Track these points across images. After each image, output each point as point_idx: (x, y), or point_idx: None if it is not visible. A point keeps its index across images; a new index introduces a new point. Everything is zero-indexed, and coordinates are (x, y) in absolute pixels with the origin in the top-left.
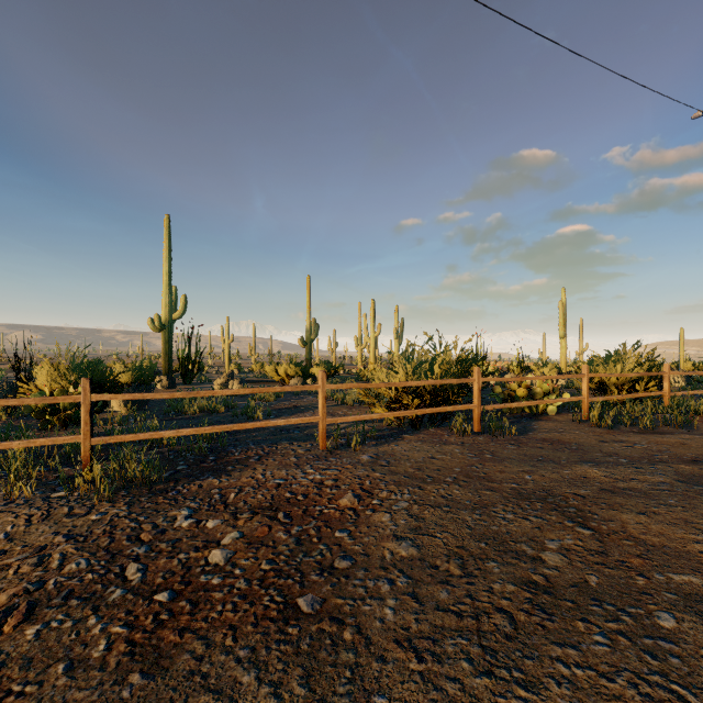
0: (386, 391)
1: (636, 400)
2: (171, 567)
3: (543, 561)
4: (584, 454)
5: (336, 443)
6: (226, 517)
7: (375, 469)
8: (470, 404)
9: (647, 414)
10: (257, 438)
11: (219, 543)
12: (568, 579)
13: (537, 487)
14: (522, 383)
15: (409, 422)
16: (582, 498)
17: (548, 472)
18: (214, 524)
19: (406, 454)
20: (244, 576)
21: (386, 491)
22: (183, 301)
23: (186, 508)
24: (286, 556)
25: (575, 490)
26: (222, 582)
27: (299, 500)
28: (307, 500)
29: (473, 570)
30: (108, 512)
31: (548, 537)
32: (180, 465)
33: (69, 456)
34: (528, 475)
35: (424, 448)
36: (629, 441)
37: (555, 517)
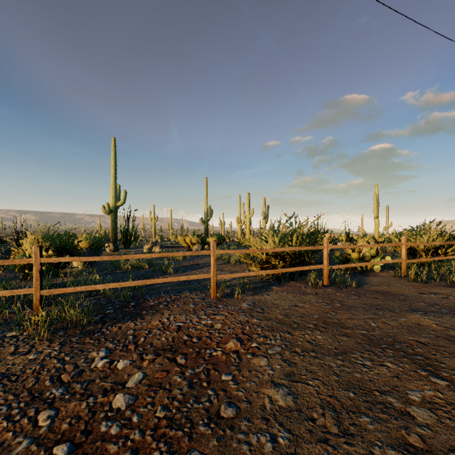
0: (259, 255)
1: (439, 261)
2: (79, 411)
3: (412, 417)
4: (411, 303)
5: (223, 293)
6: (134, 358)
7: (252, 315)
8: (321, 265)
9: (453, 273)
10: (167, 288)
11: (124, 385)
12: (443, 441)
13: (383, 333)
14: (355, 249)
15: (275, 276)
16: (424, 345)
17: (388, 320)
18: (124, 365)
19: (276, 302)
20: (140, 424)
21: (262, 336)
22: (124, 194)
23: (104, 348)
24: (178, 401)
25: (416, 337)
26: (119, 432)
27: (194, 342)
28: (200, 342)
29: (349, 426)
30: (43, 352)
31: (408, 387)
32: (109, 309)
33: (32, 301)
34: (373, 322)
35: (288, 298)
36: (443, 293)
37: (408, 365)
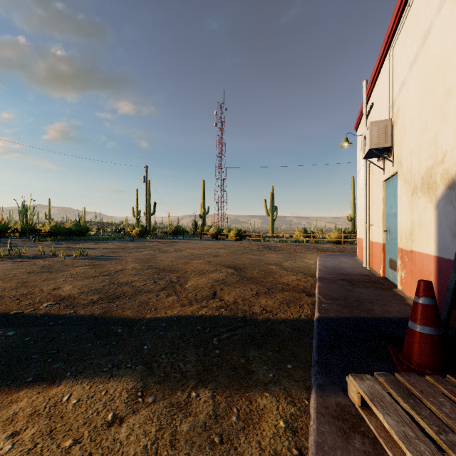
0: None
1: None
2: None
3: None
4: None
5: None
6: None
7: None
8: None
9: None
10: None
11: None
12: None
13: None
14: None
15: None
16: None
17: None
18: None
19: None
20: None
21: None
22: None
23: None
24: None
25: None
26: None
27: None
28: None
29: None
30: None
31: None
32: None
33: None
34: None
35: None
36: None
37: None
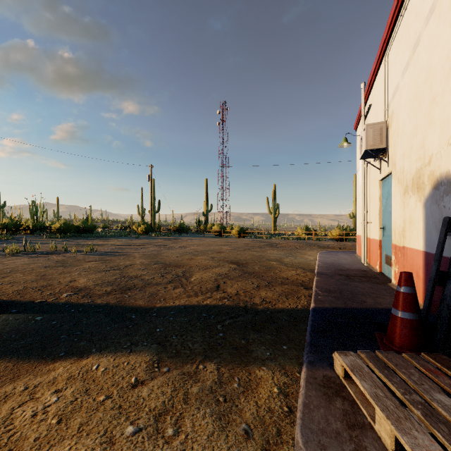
0: None
1: None
2: None
3: None
4: None
5: None
6: None
7: None
8: None
9: None
10: None
11: None
12: None
13: None
14: None
15: None
16: None
17: None
18: None
19: None
20: None
21: None
22: None
23: None
24: None
25: None
26: None
27: None
28: None
29: None
30: None
31: None
32: None
33: None
34: None
35: None
36: None
37: None
